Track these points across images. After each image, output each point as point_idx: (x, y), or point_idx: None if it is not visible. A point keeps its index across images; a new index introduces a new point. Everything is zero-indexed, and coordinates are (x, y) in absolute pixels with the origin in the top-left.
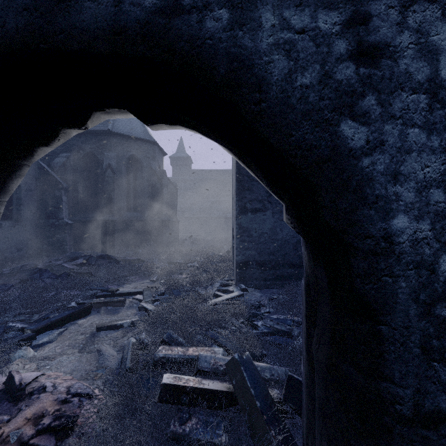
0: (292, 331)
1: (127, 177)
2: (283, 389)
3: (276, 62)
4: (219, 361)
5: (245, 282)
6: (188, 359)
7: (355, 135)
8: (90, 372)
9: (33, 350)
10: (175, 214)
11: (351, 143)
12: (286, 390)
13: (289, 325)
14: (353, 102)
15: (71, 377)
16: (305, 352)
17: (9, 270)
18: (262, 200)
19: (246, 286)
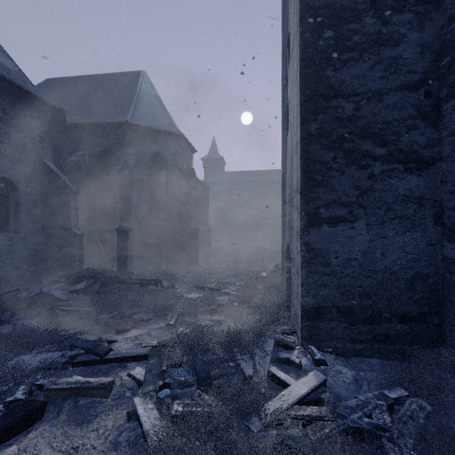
0: None
1: (149, 178)
2: None
3: None
4: None
5: (318, 343)
6: None
7: None
8: None
9: None
10: (206, 221)
11: None
12: None
13: None
14: None
15: None
16: None
17: None
18: (347, 202)
19: (319, 350)
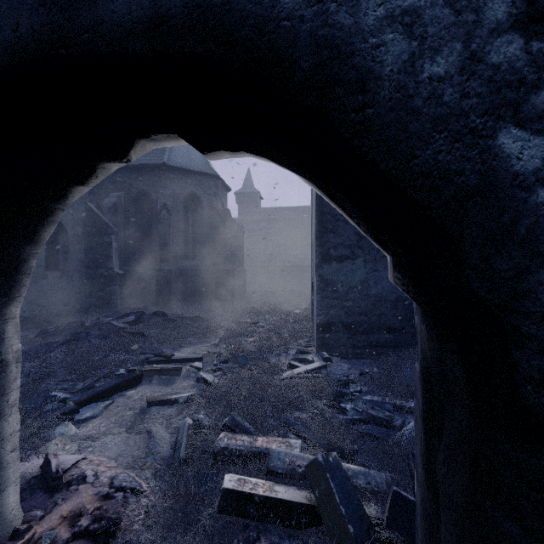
0: (393, 419)
1: (185, 218)
2: (385, 508)
3: (389, 44)
4: (297, 459)
5: (328, 349)
6: (256, 452)
7: (523, 151)
8: (138, 459)
9: (75, 427)
10: (242, 263)
11: (517, 164)
12: (390, 512)
13: (388, 410)
14: (520, 97)
15: (116, 464)
16: (422, 469)
17: (54, 327)
18: (350, 245)
19: (329, 355)
